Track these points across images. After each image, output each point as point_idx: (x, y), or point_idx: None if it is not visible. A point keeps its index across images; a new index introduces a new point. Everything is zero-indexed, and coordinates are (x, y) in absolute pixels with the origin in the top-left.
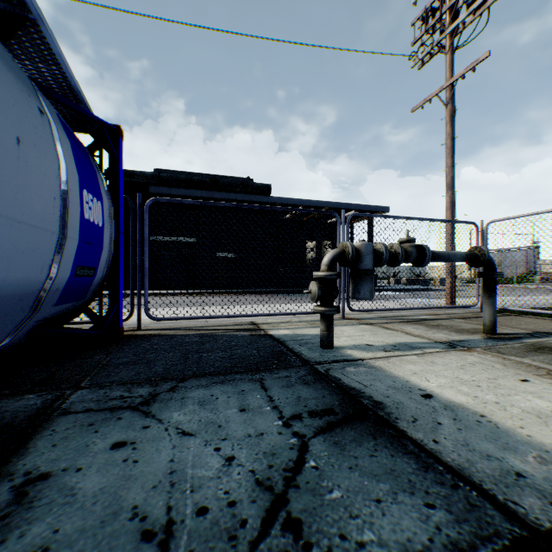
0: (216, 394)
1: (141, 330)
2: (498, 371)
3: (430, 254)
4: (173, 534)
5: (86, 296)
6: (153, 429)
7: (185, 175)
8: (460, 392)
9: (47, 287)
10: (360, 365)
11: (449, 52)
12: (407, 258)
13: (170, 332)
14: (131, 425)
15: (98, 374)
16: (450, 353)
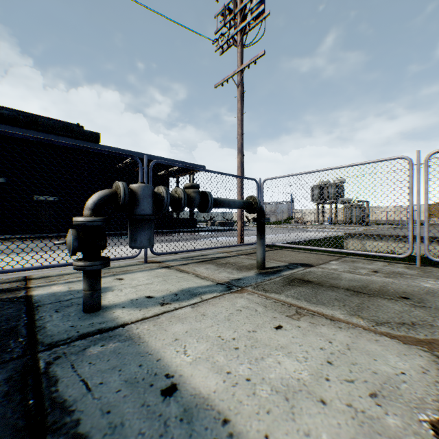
0: None
1: None
2: (260, 316)
3: (213, 201)
4: None
5: None
6: None
7: None
8: (214, 366)
9: None
10: (114, 337)
11: (240, 45)
12: (191, 203)
13: None
14: None
15: None
16: (225, 297)
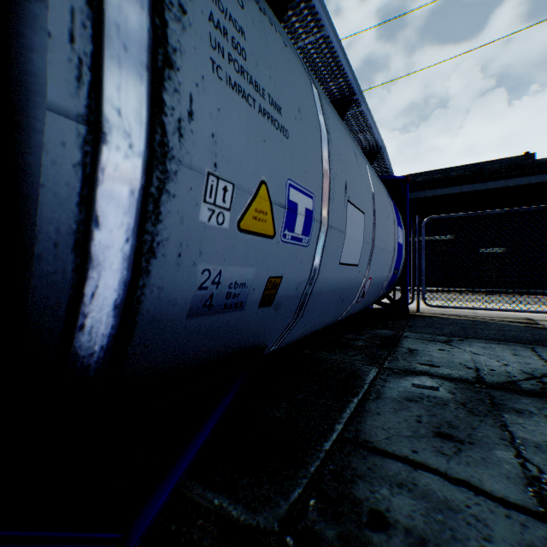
0: (492, 347)
1: (419, 313)
2: None
3: None
4: (479, 370)
5: (392, 286)
6: (456, 349)
7: (440, 174)
8: None
9: (386, 280)
10: None
11: None
12: None
13: (443, 316)
14: (443, 346)
15: (410, 328)
16: None
